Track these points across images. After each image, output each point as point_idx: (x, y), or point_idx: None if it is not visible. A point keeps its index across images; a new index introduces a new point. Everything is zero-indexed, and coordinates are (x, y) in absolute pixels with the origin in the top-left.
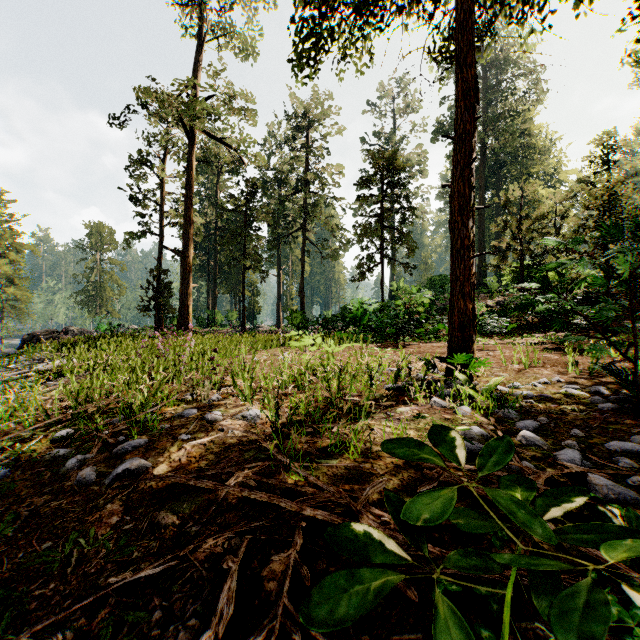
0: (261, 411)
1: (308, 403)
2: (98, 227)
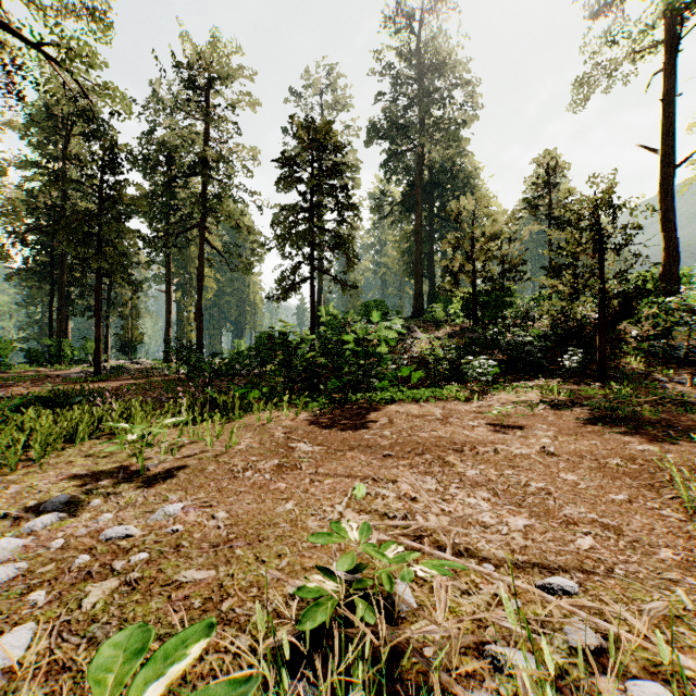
0: None
1: None
2: None
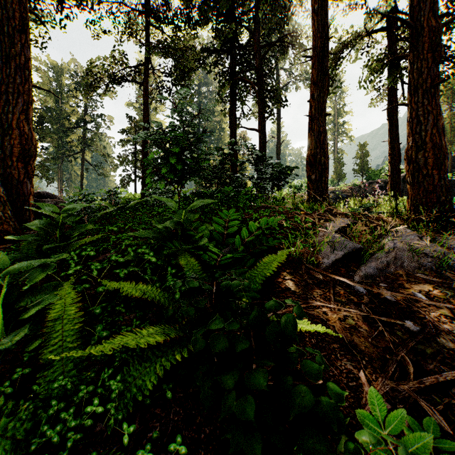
0: None
1: None
2: None
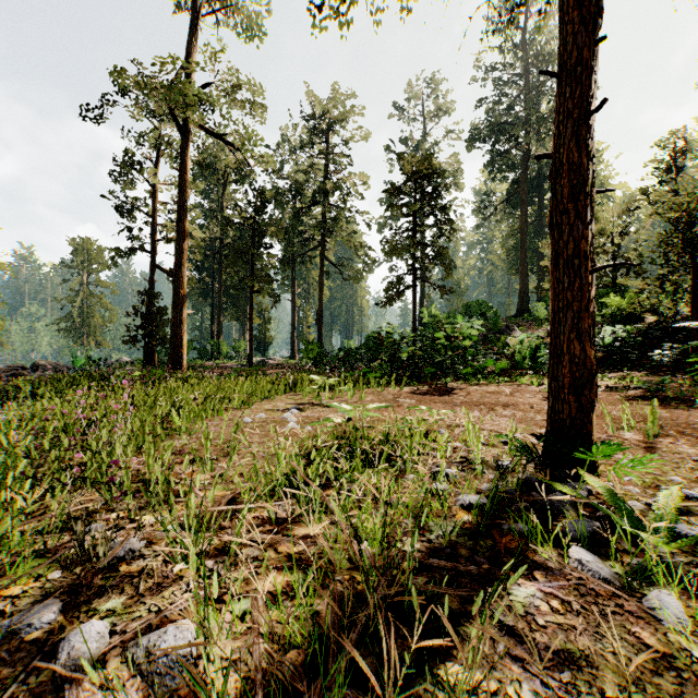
0: (201, 625)
1: (317, 567)
2: (85, 244)
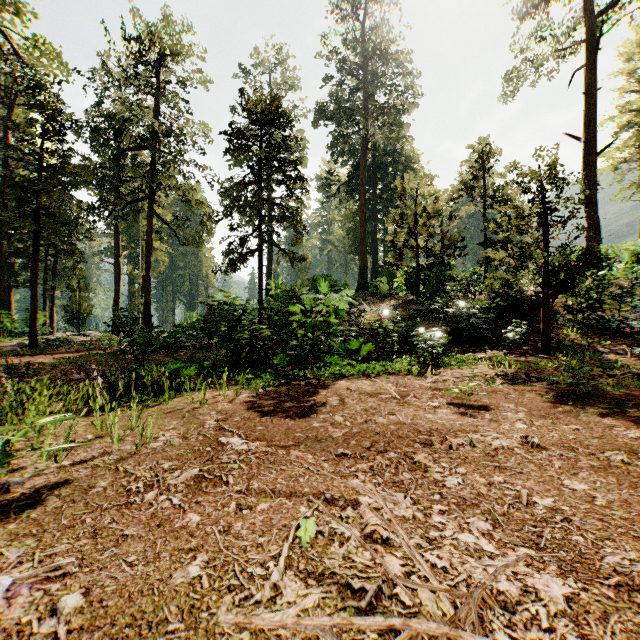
0: None
1: None
2: None
